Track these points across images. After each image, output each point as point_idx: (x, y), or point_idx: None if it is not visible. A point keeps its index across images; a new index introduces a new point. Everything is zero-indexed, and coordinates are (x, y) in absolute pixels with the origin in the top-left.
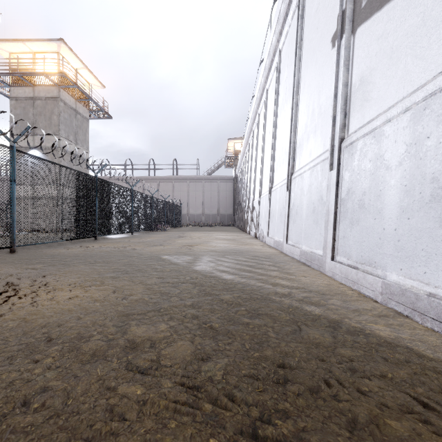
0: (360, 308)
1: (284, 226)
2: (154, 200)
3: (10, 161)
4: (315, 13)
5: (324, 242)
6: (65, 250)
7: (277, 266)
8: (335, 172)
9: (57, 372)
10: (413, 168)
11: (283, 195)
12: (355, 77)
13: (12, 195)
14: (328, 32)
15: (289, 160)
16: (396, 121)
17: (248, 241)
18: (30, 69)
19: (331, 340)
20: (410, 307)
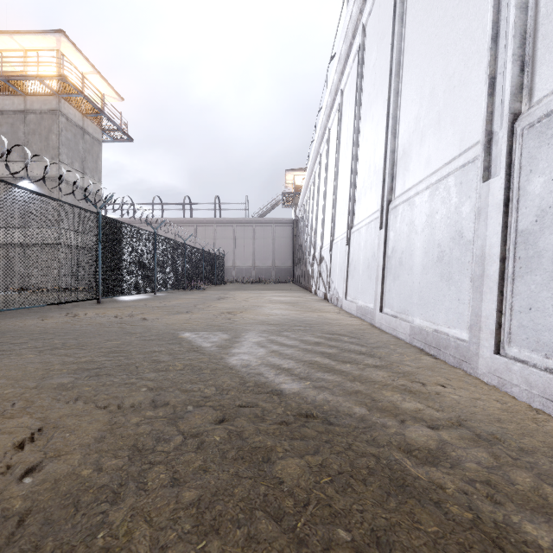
0: None
1: (377, 284)
2: (187, 249)
3: None
4: None
5: (472, 316)
6: (36, 321)
7: (377, 357)
8: (502, 179)
9: None
10: None
11: (373, 236)
12: None
13: None
14: None
15: (384, 181)
16: None
17: (316, 305)
18: (18, 71)
19: None
20: None
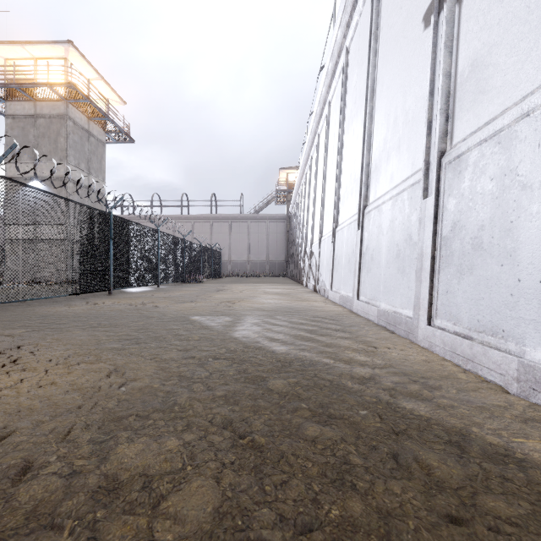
0: (487, 404)
1: (355, 276)
2: (186, 244)
3: None
4: None
5: (415, 299)
6: (64, 308)
7: (347, 332)
8: (433, 199)
9: None
10: None
11: (352, 235)
12: (462, 61)
13: None
14: (418, 9)
15: (361, 189)
16: (540, 114)
17: (306, 296)
18: (29, 79)
19: (462, 474)
20: None
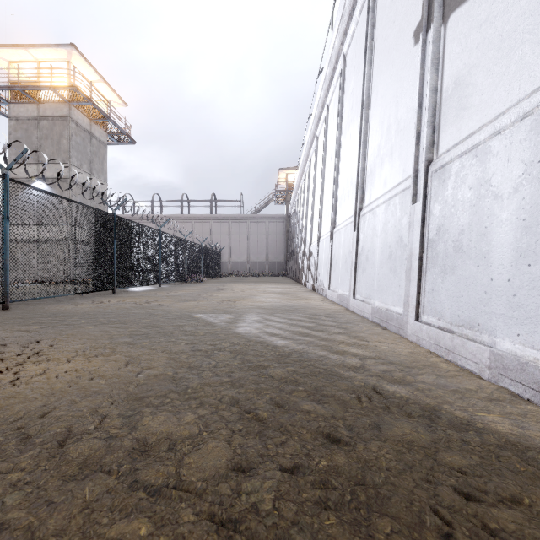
0: (461, 388)
1: (351, 276)
2: (187, 244)
3: (2, 193)
4: (391, 3)
5: (405, 297)
6: (72, 306)
7: (343, 328)
8: (421, 205)
9: (24, 495)
10: (536, 195)
11: (349, 236)
12: (447, 79)
13: (4, 237)
14: (409, 25)
15: (357, 192)
16: (509, 133)
17: (305, 295)
18: (33, 81)
19: (429, 438)
20: (534, 388)
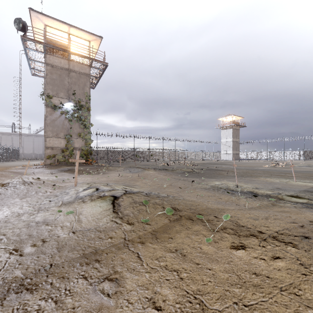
0: None
1: None
2: (9, 149)
3: None
4: None
5: None
6: None
7: None
8: None
9: None
10: None
11: None
12: None
13: None
14: None
15: None
16: None
17: None
18: None
19: None
20: None
